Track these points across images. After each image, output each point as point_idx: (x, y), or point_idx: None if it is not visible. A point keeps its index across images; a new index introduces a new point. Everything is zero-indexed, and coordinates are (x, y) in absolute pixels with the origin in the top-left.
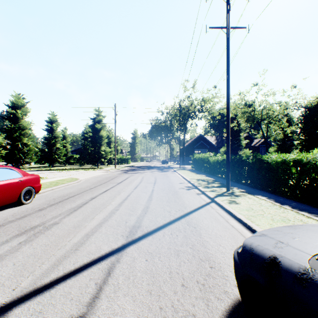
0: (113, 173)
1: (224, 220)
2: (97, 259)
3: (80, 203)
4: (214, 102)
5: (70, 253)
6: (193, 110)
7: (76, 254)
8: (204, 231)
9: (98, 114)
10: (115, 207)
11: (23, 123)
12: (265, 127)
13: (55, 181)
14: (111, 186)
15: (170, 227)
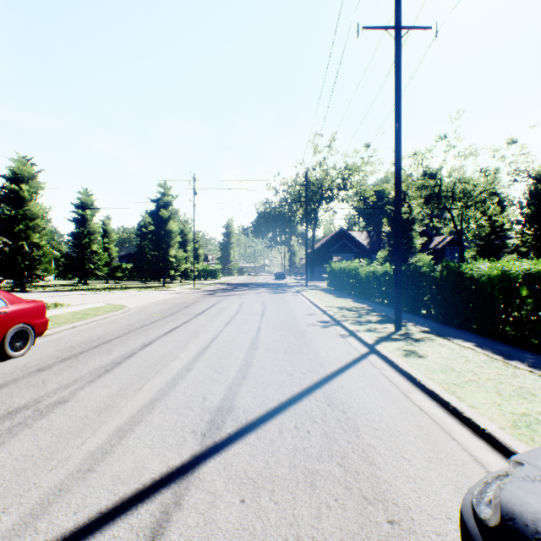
0: (189, 296)
1: (400, 393)
2: (132, 497)
3: (119, 355)
4: (366, 172)
5: (74, 480)
6: (329, 185)
7: (86, 484)
8: (364, 420)
9: (164, 192)
10: (185, 364)
11: (32, 209)
12: (459, 214)
13: (83, 311)
14: (182, 321)
15: (293, 411)
